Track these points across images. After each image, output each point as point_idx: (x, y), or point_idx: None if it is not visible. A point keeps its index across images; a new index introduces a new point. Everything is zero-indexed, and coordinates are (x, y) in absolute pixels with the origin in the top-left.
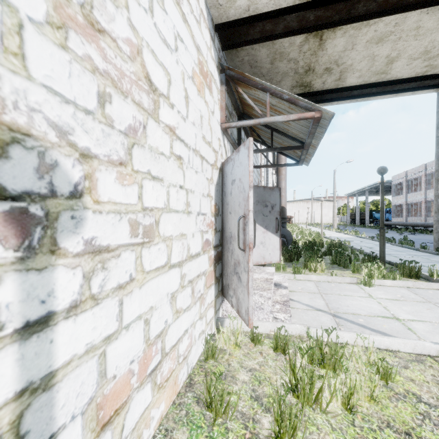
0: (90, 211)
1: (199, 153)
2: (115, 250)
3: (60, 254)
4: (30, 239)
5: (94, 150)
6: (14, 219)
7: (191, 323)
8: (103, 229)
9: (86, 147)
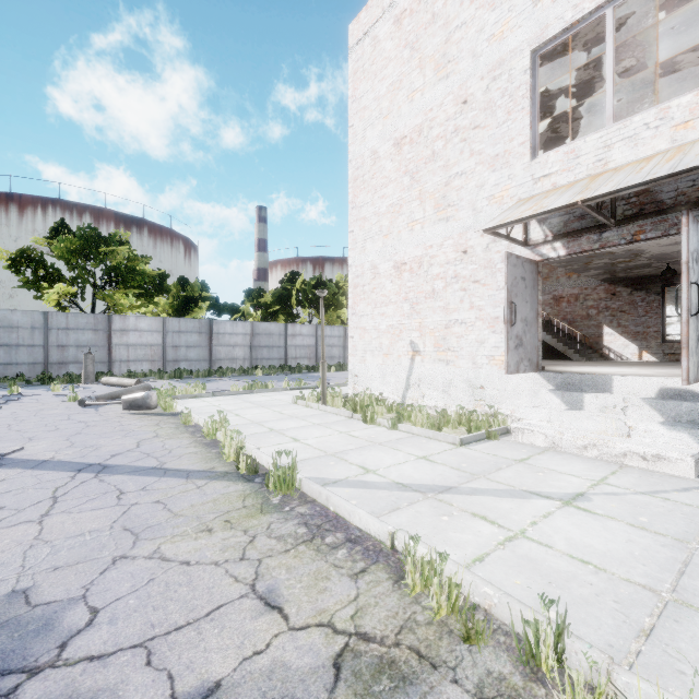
0: None
1: None
2: None
3: None
4: None
5: None
6: None
7: None
8: None
9: None
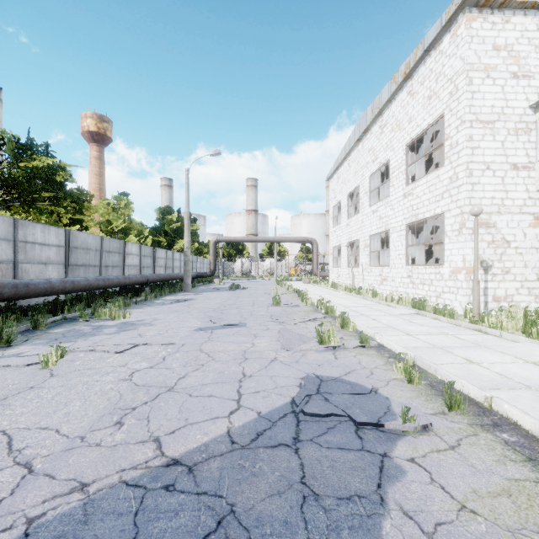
0: (492, 268)
1: (534, 247)
2: (497, 274)
3: (488, 274)
4: (485, 271)
5: (493, 259)
6: (483, 269)
7: (527, 300)
8: (495, 271)
9: (492, 259)
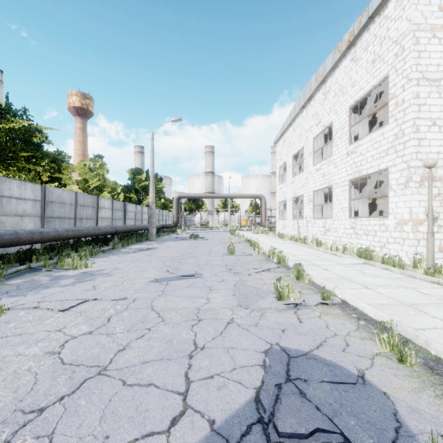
0: (438, 220)
1: None
2: (442, 226)
3: (434, 225)
4: None
5: (439, 211)
6: None
7: None
8: (441, 222)
9: (438, 211)
